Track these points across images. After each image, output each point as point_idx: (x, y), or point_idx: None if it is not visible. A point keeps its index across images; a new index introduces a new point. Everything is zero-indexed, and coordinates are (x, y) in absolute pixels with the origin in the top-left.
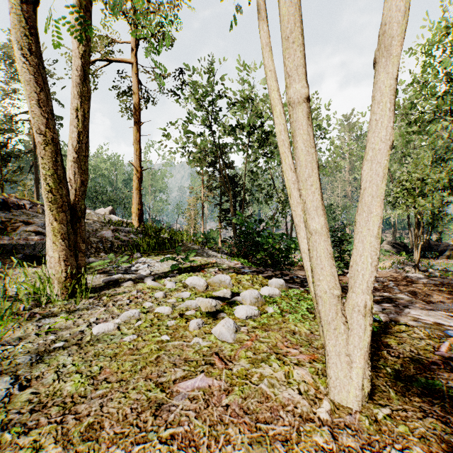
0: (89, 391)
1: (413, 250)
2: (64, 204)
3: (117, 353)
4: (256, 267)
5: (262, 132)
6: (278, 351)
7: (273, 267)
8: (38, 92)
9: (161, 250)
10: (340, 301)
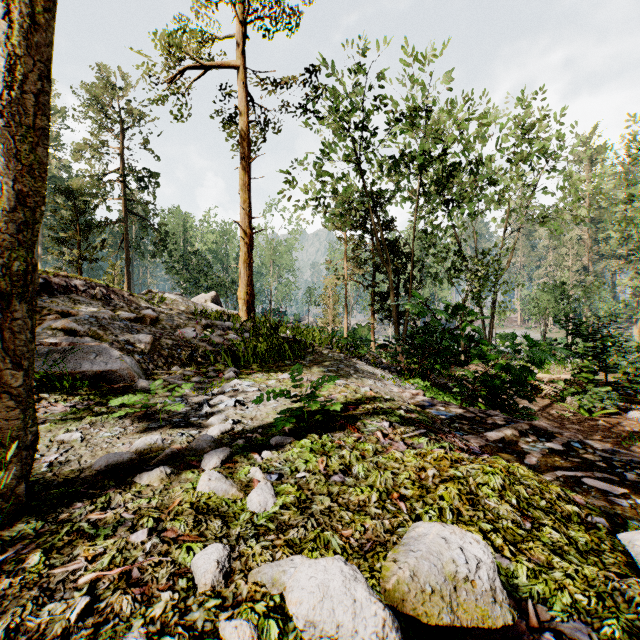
0: None
1: None
2: None
3: None
4: (446, 395)
5: (443, 167)
6: None
7: (490, 402)
8: None
9: (276, 361)
10: None
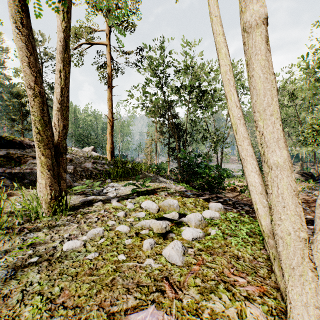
0: (45, 318)
1: (319, 178)
2: (49, 142)
3: (79, 272)
4: (195, 190)
5: (199, 90)
6: (225, 279)
7: (209, 190)
8: (28, 56)
9: (126, 177)
10: (307, 245)
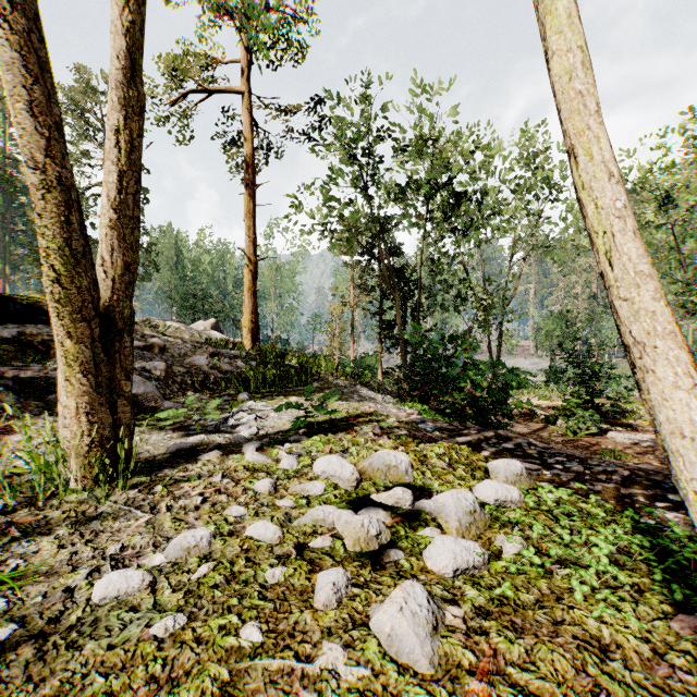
0: None
1: None
2: (84, 305)
3: (114, 694)
4: (443, 418)
5: (450, 194)
6: None
7: (476, 420)
8: (30, 86)
9: (284, 387)
10: None
